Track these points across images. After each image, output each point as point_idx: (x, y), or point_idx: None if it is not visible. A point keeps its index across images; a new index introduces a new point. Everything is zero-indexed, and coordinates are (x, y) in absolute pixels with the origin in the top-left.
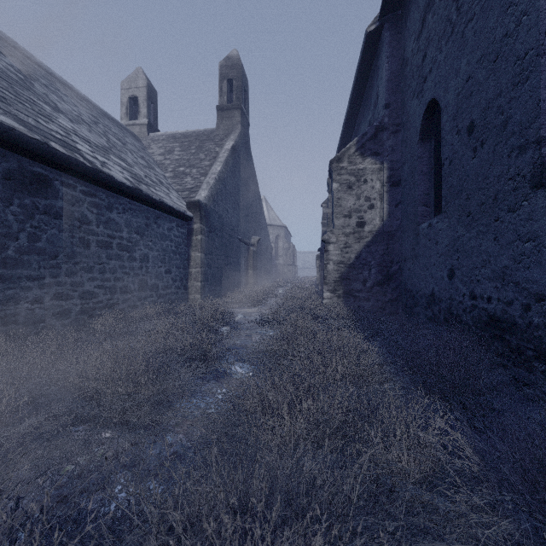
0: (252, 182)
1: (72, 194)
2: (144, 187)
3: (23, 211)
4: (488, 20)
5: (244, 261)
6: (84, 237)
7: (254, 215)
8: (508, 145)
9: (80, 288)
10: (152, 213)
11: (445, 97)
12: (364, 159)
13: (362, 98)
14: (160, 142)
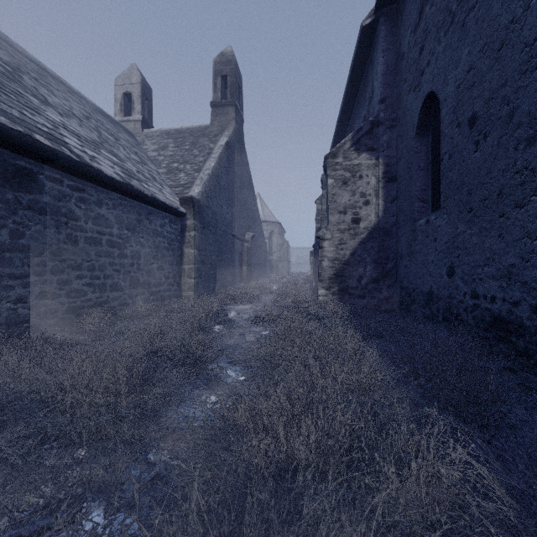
0: (246, 178)
1: (58, 189)
2: (136, 182)
3: (5, 206)
4: (492, 6)
5: (238, 257)
6: (72, 233)
7: (248, 211)
8: (515, 137)
9: (67, 286)
10: (144, 209)
11: (444, 90)
12: (359, 155)
13: (356, 94)
14: (154, 138)
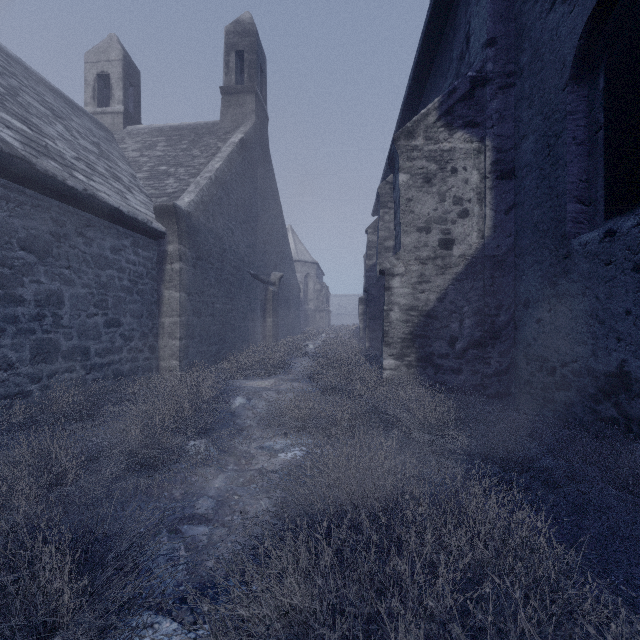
0: (271, 197)
1: None
2: (52, 164)
3: None
4: None
5: (260, 306)
6: None
7: (275, 243)
8: None
9: None
10: (71, 216)
11: None
12: (452, 134)
13: (432, 63)
14: (140, 135)
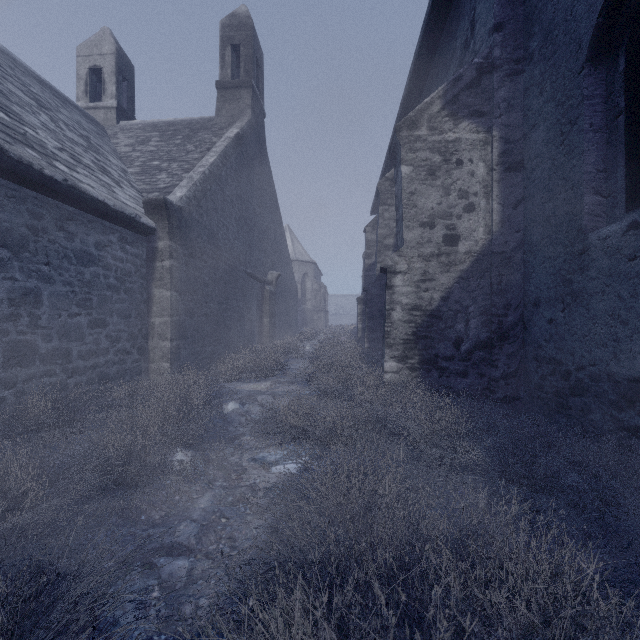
0: (268, 195)
1: None
2: (29, 152)
3: None
4: None
5: (256, 305)
6: None
7: (272, 242)
8: None
9: None
10: (51, 208)
11: None
12: (457, 124)
13: (433, 55)
14: (133, 130)
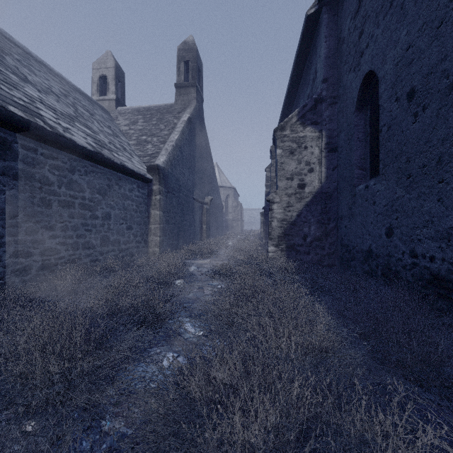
0: (205, 149)
1: (32, 157)
2: (106, 151)
3: None
4: None
5: (199, 217)
6: (46, 197)
7: (207, 178)
8: None
9: (41, 246)
10: (114, 175)
11: (383, 68)
12: (305, 128)
13: (301, 76)
14: (126, 114)
